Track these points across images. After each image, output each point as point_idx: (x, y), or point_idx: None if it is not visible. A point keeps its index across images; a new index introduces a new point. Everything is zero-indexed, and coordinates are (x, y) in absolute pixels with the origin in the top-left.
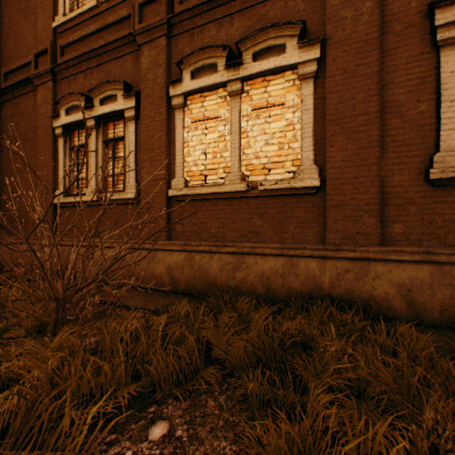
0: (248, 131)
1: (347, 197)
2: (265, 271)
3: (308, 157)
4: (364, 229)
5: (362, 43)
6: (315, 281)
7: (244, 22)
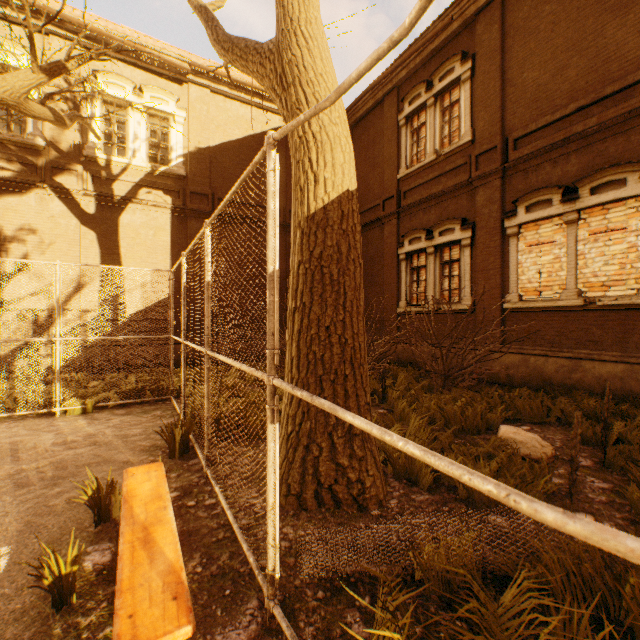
0: (585, 253)
1: None
2: (602, 375)
3: None
4: None
5: None
6: None
7: (581, 158)
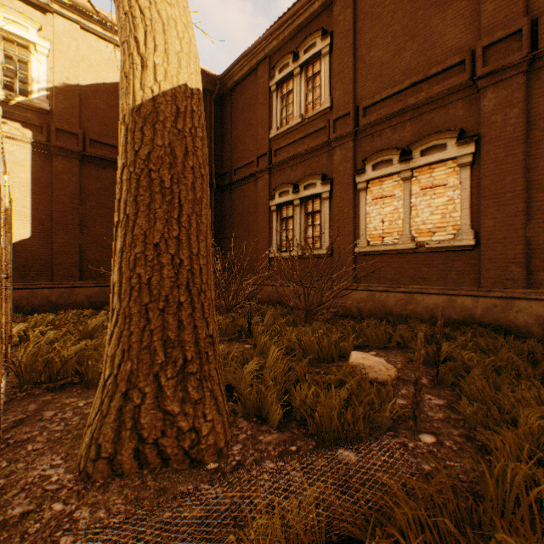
0: (416, 205)
1: (497, 252)
2: (429, 305)
3: (465, 223)
4: (511, 276)
5: (509, 139)
6: (468, 313)
7: (414, 126)
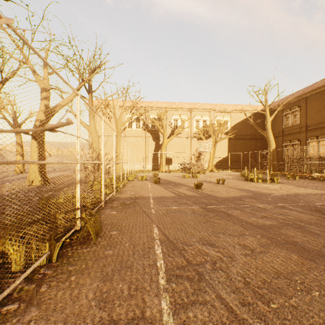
0: (320, 148)
1: None
2: (321, 168)
3: None
4: None
5: None
6: None
7: (319, 132)
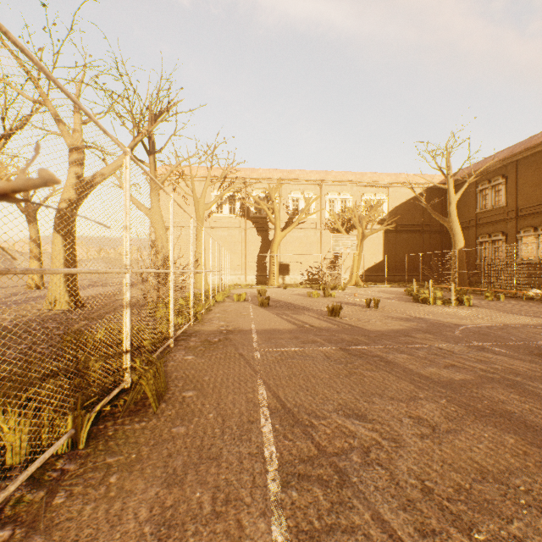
0: (540, 247)
1: None
2: None
3: None
4: None
5: None
6: None
7: (539, 219)
